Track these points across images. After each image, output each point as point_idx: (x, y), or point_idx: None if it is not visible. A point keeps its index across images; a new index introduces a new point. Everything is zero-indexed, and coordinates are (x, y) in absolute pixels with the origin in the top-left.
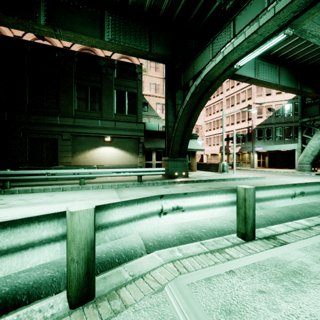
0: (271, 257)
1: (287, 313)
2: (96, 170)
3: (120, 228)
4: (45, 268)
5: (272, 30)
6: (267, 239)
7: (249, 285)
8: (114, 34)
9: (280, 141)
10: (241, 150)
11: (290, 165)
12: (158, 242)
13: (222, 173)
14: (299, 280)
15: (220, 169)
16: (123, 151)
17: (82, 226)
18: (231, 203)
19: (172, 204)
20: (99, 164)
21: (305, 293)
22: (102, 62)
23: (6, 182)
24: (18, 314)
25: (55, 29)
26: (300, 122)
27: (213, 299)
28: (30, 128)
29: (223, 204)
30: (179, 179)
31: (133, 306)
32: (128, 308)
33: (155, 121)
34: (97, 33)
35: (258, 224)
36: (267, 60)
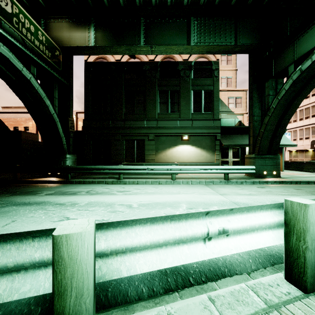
0: None
1: None
2: (186, 167)
3: None
4: None
5: None
6: None
7: None
8: (199, 36)
9: None
10: None
11: None
12: None
13: None
14: None
15: None
16: (199, 148)
17: (313, 218)
18: None
19: None
20: (177, 161)
21: None
22: (180, 66)
23: (121, 174)
24: (253, 283)
25: (152, 46)
26: None
27: None
28: (125, 132)
29: None
30: (271, 179)
31: None
32: None
33: (227, 117)
34: (184, 40)
35: None
36: None
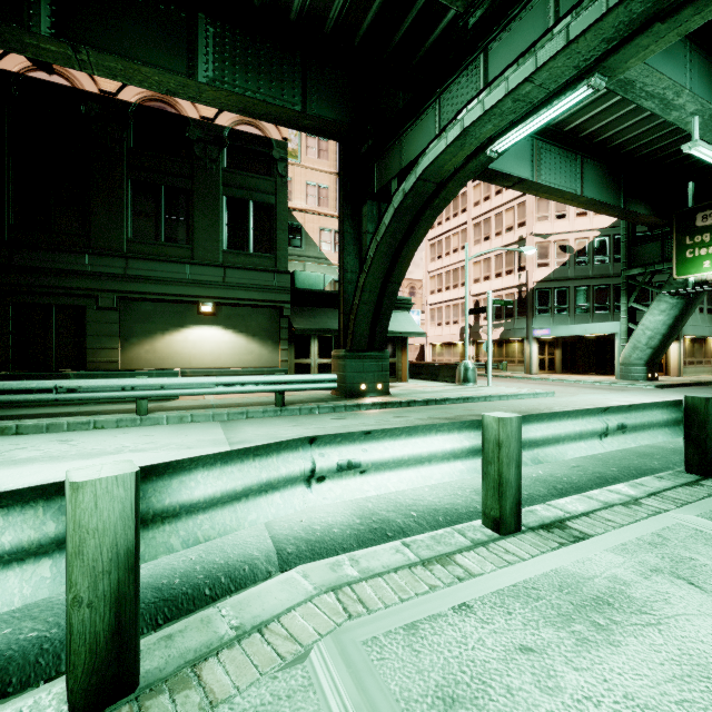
0: (553, 570)
1: (577, 695)
2: (177, 380)
3: (211, 517)
4: (25, 619)
5: (563, 78)
6: (547, 530)
7: (501, 636)
8: (221, 67)
9: (584, 317)
10: (504, 336)
11: (605, 367)
12: (309, 545)
13: (463, 386)
14: (608, 618)
15: (459, 377)
16: (244, 336)
17: (103, 517)
18: (472, 453)
19: (338, 458)
20: (187, 365)
21: (618, 648)
22: (193, 132)
23: None
24: None
25: (77, 47)
26: (625, 277)
27: (419, 674)
28: (16, 281)
29: (453, 455)
30: (370, 399)
31: (231, 702)
32: (218, 708)
33: (317, 270)
34: (180, 63)
35: (532, 497)
36: (558, 143)
